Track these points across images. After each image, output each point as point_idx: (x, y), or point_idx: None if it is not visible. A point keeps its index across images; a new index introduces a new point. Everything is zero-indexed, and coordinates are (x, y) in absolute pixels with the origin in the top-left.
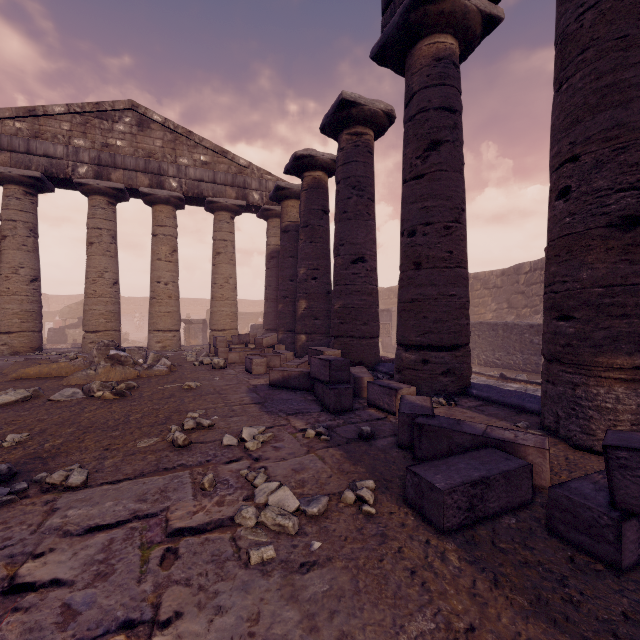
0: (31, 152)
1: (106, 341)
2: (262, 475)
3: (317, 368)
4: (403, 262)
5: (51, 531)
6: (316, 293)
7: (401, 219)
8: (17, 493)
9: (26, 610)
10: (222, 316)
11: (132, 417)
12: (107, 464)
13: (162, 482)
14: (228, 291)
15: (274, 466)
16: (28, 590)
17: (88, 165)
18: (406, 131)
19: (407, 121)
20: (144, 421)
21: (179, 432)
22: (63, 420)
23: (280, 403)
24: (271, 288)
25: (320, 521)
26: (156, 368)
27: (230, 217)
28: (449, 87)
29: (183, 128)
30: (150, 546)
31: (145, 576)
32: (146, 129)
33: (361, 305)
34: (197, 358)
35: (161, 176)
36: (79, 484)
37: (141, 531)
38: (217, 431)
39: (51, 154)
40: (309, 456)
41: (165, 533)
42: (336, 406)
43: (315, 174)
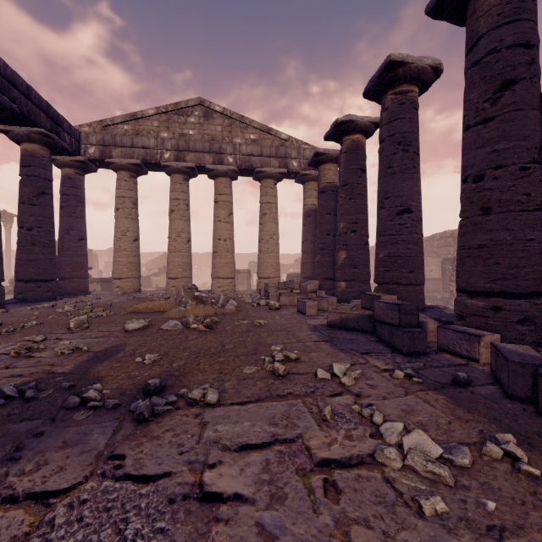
0: (134, 146)
1: (189, 285)
2: (378, 413)
3: (382, 311)
4: (466, 208)
5: (211, 443)
6: (355, 244)
7: (463, 166)
8: (170, 404)
9: (226, 522)
10: (267, 266)
11: (227, 346)
12: (227, 386)
13: (282, 408)
14: (272, 245)
15: (380, 404)
16: (218, 500)
17: (170, 151)
18: (469, 77)
19: (470, 67)
20: (238, 350)
21: (278, 363)
22: (177, 345)
23: (347, 342)
24: (307, 242)
25: (474, 474)
26: (227, 307)
27: (274, 183)
28: (525, 21)
29: (237, 114)
30: (306, 474)
31: (318, 507)
32: (210, 118)
33: (407, 254)
34: (253, 300)
35: (221, 154)
36: (215, 402)
37: (289, 456)
38: (304, 364)
39: (146, 146)
40: (411, 397)
41: (313, 462)
42: (409, 349)
43: (354, 137)
